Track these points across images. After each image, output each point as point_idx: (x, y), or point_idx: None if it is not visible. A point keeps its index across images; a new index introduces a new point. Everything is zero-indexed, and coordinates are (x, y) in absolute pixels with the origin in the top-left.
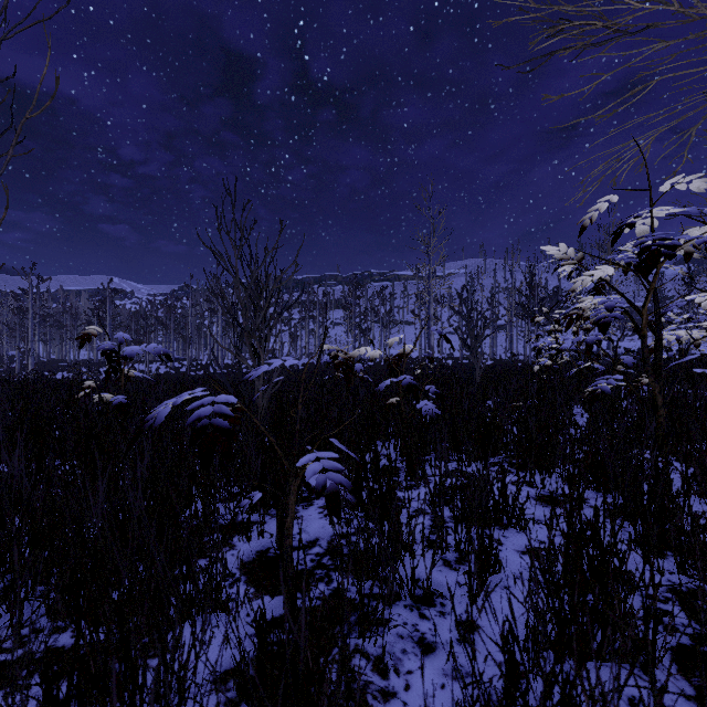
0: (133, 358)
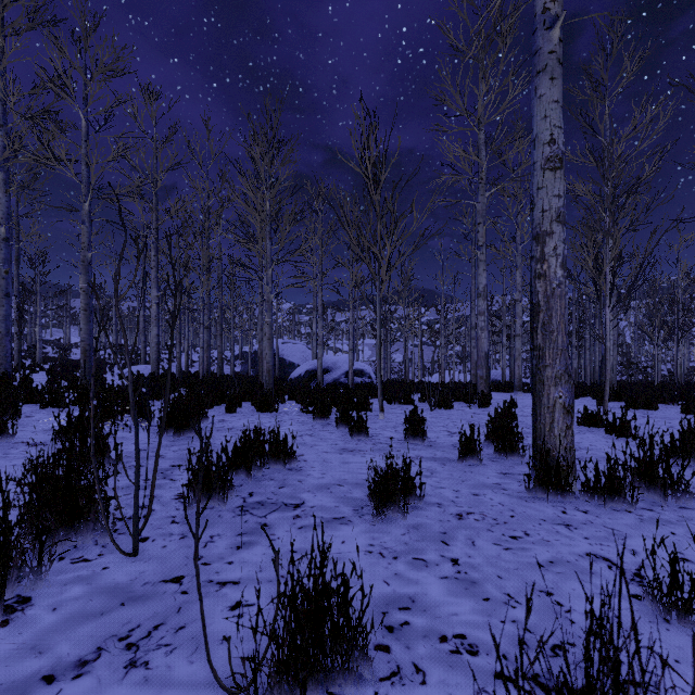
0: None
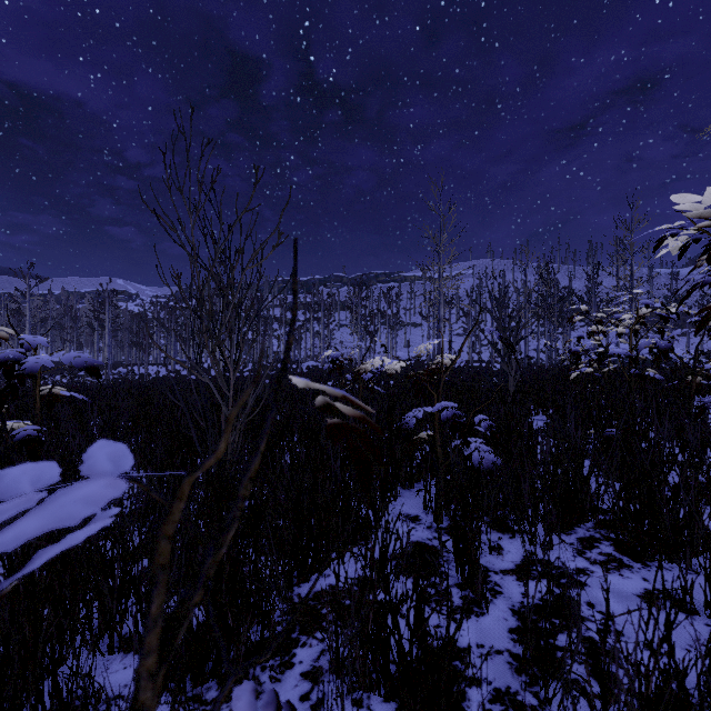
0: (33, 374)
